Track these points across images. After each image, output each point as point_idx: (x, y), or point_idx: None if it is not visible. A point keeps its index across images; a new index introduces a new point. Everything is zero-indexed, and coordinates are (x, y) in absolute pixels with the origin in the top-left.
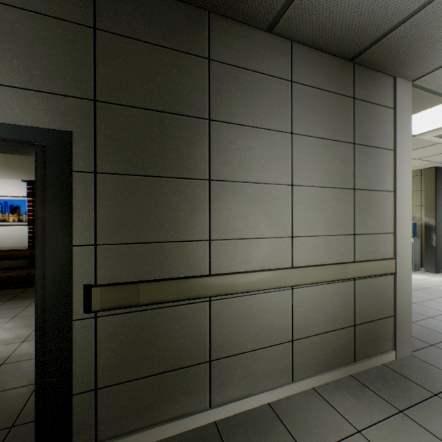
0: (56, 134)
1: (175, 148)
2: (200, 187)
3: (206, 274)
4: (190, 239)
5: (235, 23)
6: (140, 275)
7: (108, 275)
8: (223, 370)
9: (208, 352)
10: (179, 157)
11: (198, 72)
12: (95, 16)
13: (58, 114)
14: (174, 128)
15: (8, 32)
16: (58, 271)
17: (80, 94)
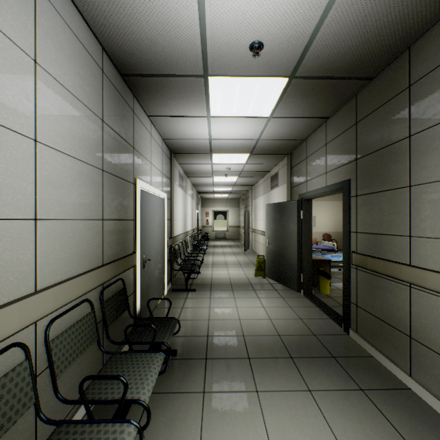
0: (345, 182)
1: (387, 169)
2: (402, 194)
3: (406, 263)
4: (396, 234)
5: (432, 28)
6: (371, 252)
7: (360, 249)
8: (420, 354)
9: (408, 328)
10: (389, 175)
11: (401, 104)
12: (356, 117)
13: (347, 173)
14: (386, 156)
15: (337, 147)
16: (345, 242)
17: (352, 160)
